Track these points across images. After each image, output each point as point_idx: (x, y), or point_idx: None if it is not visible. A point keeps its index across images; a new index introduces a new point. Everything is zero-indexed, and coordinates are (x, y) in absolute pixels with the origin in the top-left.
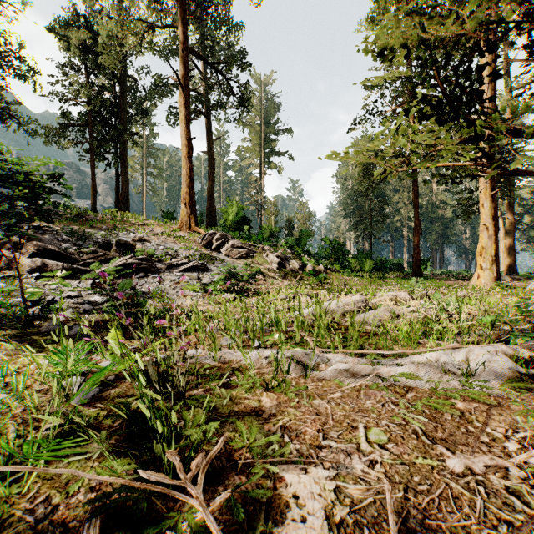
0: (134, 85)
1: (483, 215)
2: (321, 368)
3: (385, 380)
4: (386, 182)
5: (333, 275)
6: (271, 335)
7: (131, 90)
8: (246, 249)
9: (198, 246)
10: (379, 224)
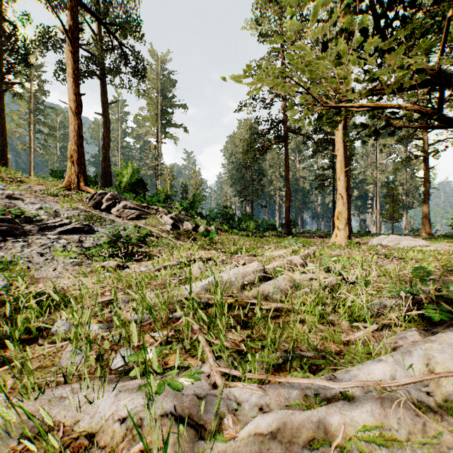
0: (15, 32)
1: (339, 187)
2: (227, 430)
3: (343, 452)
4: (263, 158)
5: (223, 235)
6: (142, 353)
7: (10, 36)
8: (139, 210)
9: (86, 206)
10: (258, 192)
